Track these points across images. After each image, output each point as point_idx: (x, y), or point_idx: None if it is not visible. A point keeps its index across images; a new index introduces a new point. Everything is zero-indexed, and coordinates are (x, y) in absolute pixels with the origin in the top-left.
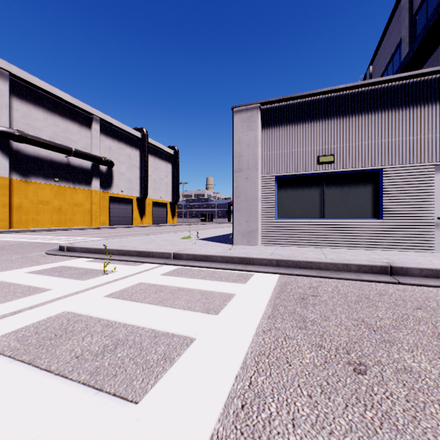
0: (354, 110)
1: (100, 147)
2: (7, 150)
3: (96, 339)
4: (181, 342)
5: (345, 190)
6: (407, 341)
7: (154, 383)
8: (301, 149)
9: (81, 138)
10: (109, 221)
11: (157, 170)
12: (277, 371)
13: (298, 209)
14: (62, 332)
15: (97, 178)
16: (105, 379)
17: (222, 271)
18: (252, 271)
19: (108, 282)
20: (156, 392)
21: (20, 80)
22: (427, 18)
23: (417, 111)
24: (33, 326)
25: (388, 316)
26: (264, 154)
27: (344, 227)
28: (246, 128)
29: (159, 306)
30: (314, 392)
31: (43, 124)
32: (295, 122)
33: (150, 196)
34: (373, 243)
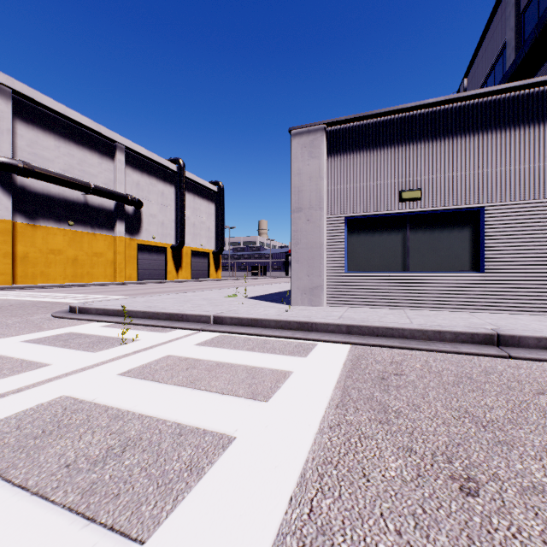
0: (447, 131)
1: (126, 182)
2: (10, 186)
3: (98, 438)
4: (215, 442)
5: (435, 234)
6: (531, 442)
7: (171, 510)
8: (378, 182)
9: (102, 171)
10: (137, 274)
11: (197, 212)
12: (349, 490)
13: (375, 259)
14: (54, 427)
15: (122, 221)
16: (102, 502)
17: (276, 339)
18: (315, 340)
19: (126, 355)
20: (173, 525)
21: (26, 98)
22: (540, 15)
23: (530, 131)
24: (15, 418)
25: (500, 405)
26: (330, 189)
27: (433, 282)
28: (307, 156)
29: (190, 389)
30: (405, 525)
31: (54, 154)
32: (371, 148)
33: (188, 243)
34: (472, 304)
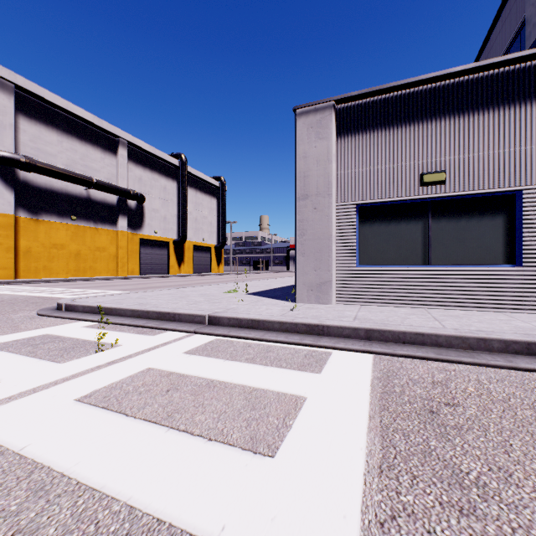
0: (476, 104)
1: (128, 177)
2: (12, 181)
3: None
4: None
5: (462, 223)
6: None
7: None
8: (395, 165)
9: (104, 166)
10: (139, 269)
11: (199, 207)
12: None
13: (390, 251)
14: None
15: (125, 216)
16: None
17: (281, 346)
18: (328, 347)
19: (97, 368)
20: None
21: (29, 93)
22: None
23: None
24: None
25: None
26: (340, 173)
27: (460, 277)
28: (314, 137)
29: (164, 430)
30: None
31: (57, 149)
32: (387, 126)
33: (190, 238)
34: (507, 302)
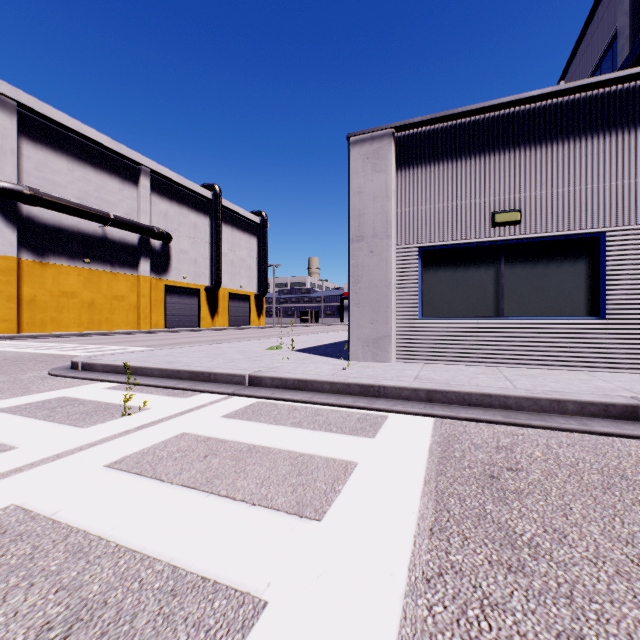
0: (555, 133)
1: (152, 213)
2: (14, 216)
3: (33, 602)
4: (230, 614)
5: (539, 269)
6: None
7: None
8: (463, 202)
9: (123, 199)
10: (165, 321)
11: (236, 247)
12: None
13: (458, 302)
14: None
15: (148, 258)
16: None
17: (331, 409)
18: (384, 410)
19: (125, 433)
20: None
21: (34, 113)
22: None
23: None
24: None
25: None
26: (400, 211)
27: (537, 331)
28: (371, 170)
29: (204, 495)
30: None
31: (67, 179)
32: (453, 157)
33: (225, 285)
34: (590, 360)
